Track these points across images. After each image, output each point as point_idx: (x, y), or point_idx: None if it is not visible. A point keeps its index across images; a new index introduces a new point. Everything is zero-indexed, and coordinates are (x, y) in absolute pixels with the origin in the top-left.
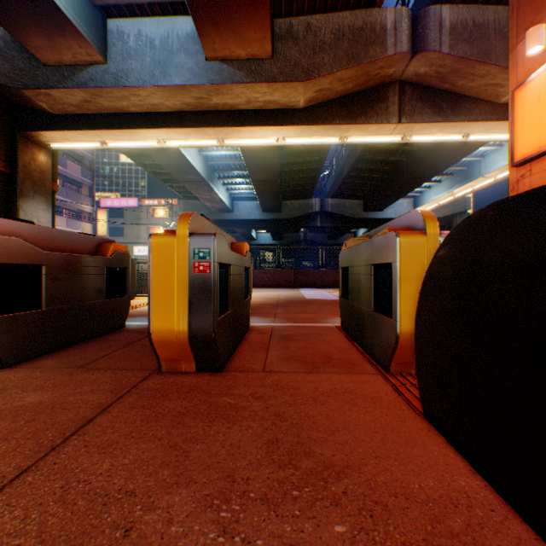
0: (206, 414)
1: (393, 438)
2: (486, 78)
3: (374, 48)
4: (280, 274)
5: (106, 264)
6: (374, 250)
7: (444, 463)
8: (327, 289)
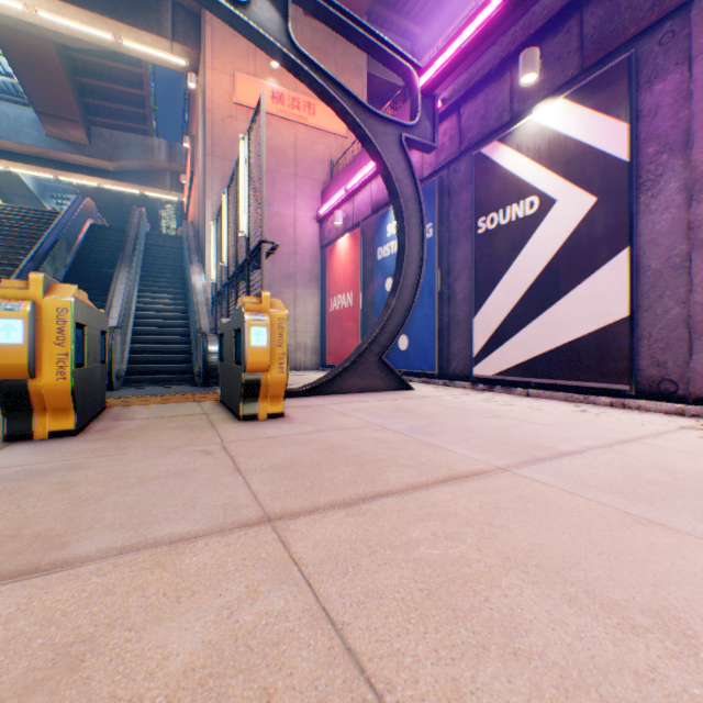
0: None
1: None
2: None
3: (150, 155)
4: None
5: None
6: None
7: None
8: None
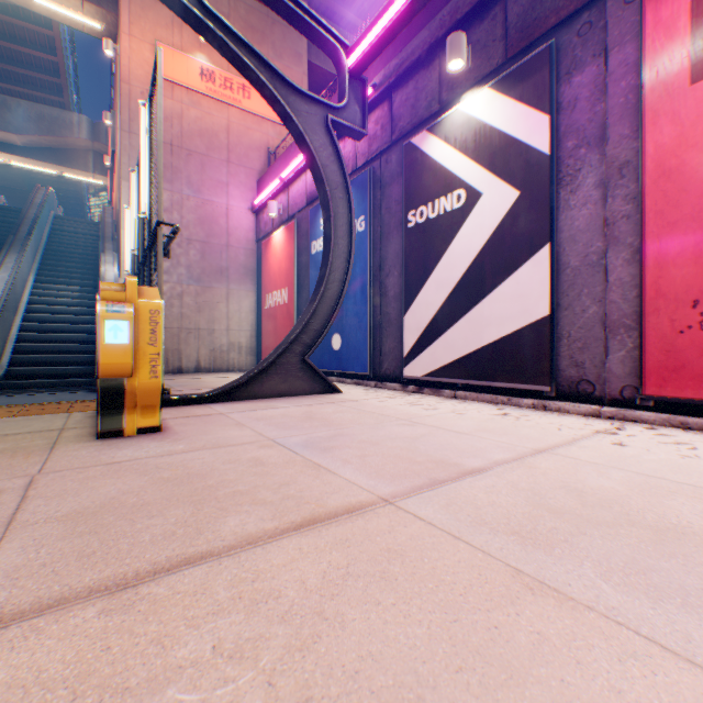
0: None
1: None
2: None
3: (68, 132)
4: None
5: None
6: None
7: None
8: None
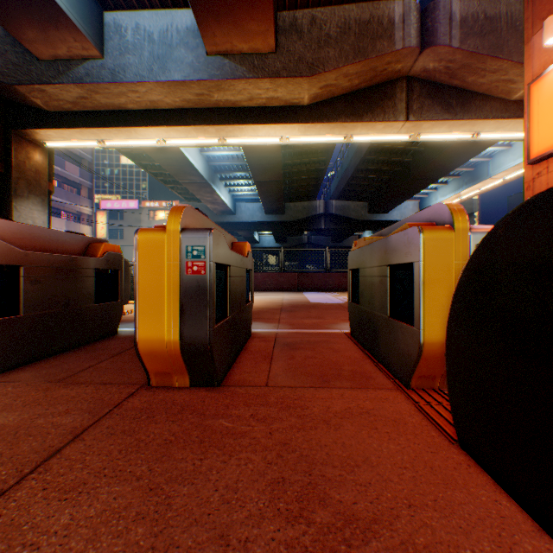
0: (197, 442)
1: (427, 477)
2: (498, 73)
3: (382, 42)
4: (283, 277)
5: (95, 266)
6: (390, 249)
7: (498, 515)
8: (332, 293)
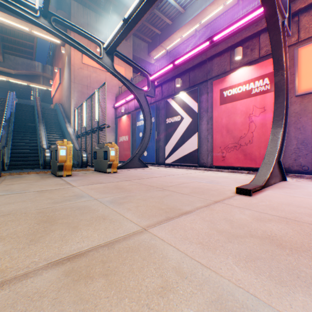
0: None
1: None
2: None
3: (33, 69)
4: None
5: None
6: None
7: None
8: None
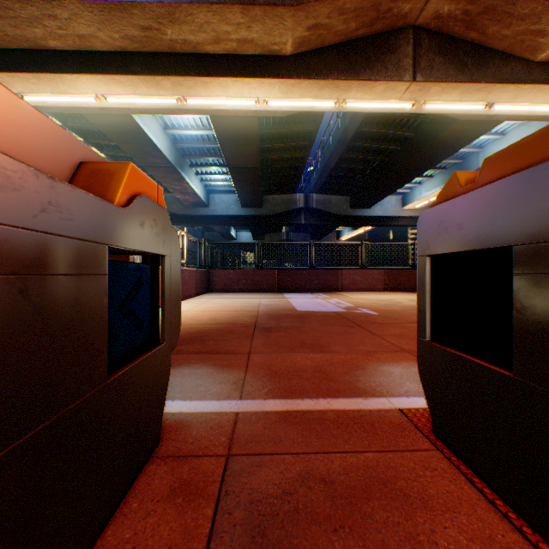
0: None
1: None
2: (528, 20)
3: None
4: (260, 275)
5: None
6: None
7: None
8: (318, 294)
